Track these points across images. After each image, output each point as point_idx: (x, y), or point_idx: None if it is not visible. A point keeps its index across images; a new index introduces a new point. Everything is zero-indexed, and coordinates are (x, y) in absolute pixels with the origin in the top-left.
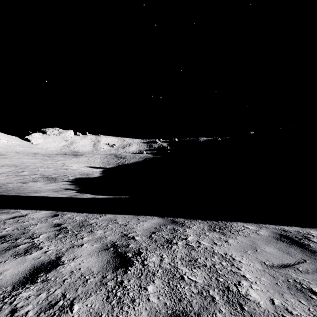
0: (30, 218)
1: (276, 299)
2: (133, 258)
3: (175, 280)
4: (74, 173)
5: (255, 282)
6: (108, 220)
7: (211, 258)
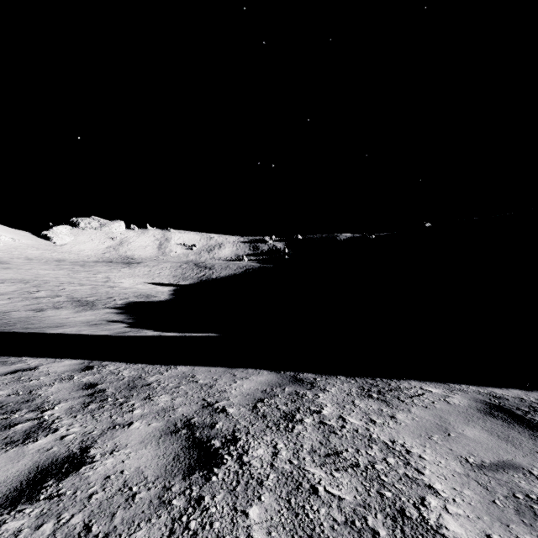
0: (43, 372)
1: (496, 536)
2: (222, 450)
3: (301, 495)
4: (125, 293)
5: (453, 498)
6: (180, 377)
7: (366, 450)
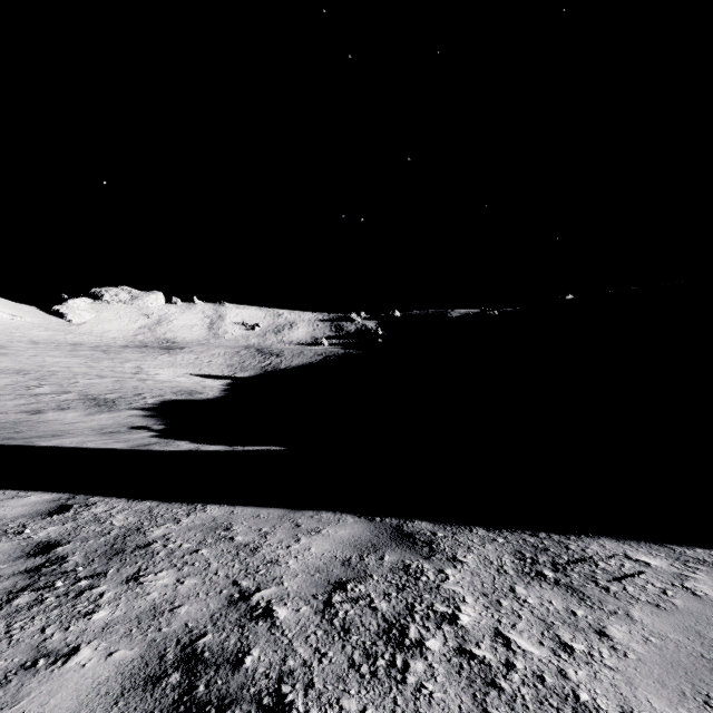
0: None
1: None
2: None
3: None
4: (160, 389)
5: None
6: (205, 529)
7: None
